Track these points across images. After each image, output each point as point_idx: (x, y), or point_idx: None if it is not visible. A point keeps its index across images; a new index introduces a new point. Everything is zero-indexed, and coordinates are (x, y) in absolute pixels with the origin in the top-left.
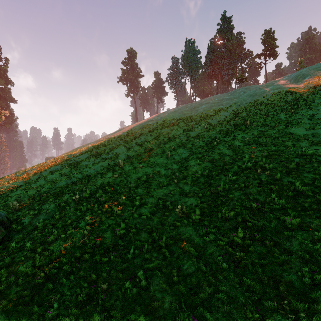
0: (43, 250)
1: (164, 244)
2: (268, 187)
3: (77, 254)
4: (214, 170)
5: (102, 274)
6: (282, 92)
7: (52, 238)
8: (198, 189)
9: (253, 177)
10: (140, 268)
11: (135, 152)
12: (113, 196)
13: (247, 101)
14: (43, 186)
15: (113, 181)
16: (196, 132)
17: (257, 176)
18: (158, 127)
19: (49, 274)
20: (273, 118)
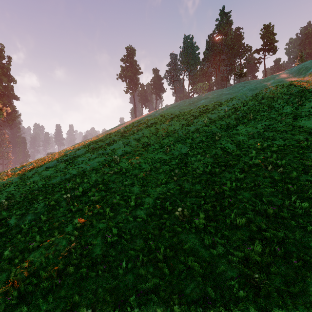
0: (22, 260)
1: (162, 256)
2: (284, 187)
3: (60, 266)
4: (217, 167)
5: (86, 294)
6: (284, 85)
7: (34, 246)
8: (200, 188)
9: (263, 175)
10: (132, 289)
11: (133, 148)
12: (107, 195)
13: (247, 95)
14: (36, 182)
15: (107, 178)
16: (195, 126)
17: (268, 174)
18: (156, 122)
19: (24, 291)
20: (278, 111)
